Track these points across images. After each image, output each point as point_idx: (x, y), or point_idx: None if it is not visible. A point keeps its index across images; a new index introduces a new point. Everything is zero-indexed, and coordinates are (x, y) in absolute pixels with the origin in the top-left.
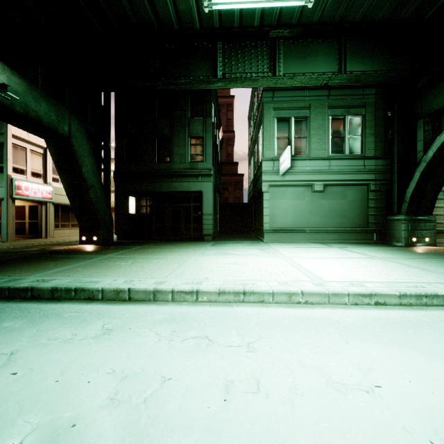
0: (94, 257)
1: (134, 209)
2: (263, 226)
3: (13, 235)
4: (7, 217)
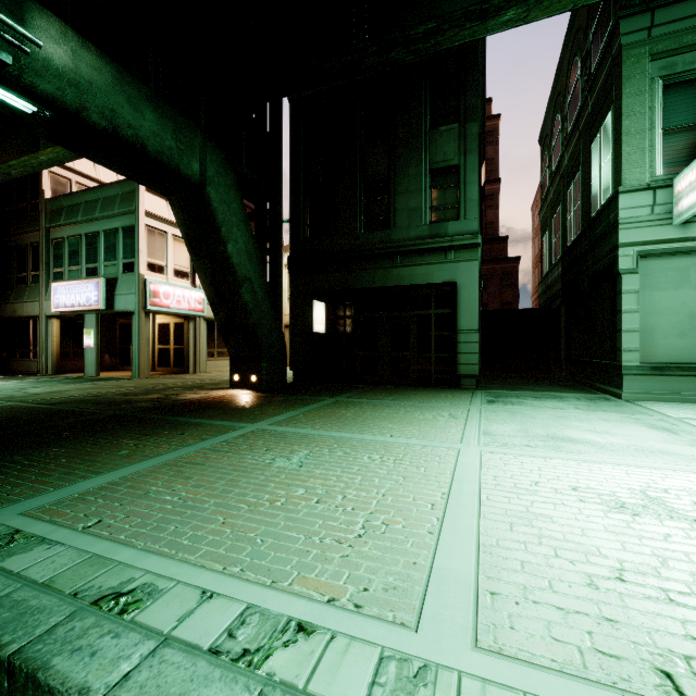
0: (228, 429)
1: (324, 324)
2: (621, 358)
3: (148, 368)
4: (140, 340)
